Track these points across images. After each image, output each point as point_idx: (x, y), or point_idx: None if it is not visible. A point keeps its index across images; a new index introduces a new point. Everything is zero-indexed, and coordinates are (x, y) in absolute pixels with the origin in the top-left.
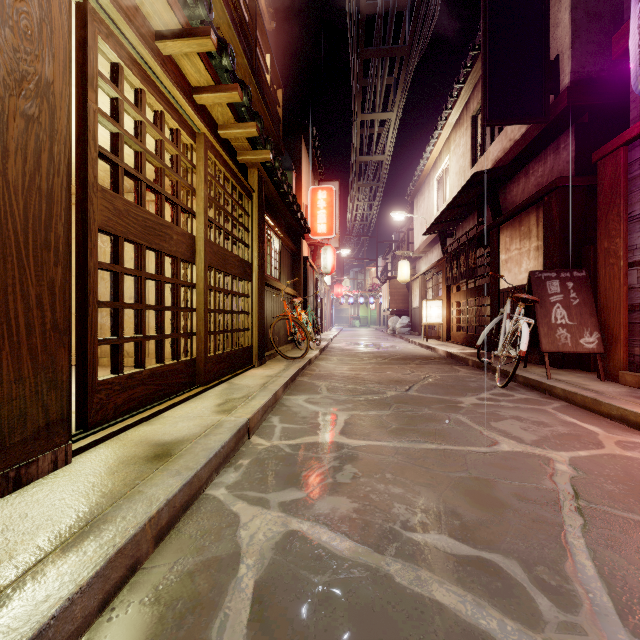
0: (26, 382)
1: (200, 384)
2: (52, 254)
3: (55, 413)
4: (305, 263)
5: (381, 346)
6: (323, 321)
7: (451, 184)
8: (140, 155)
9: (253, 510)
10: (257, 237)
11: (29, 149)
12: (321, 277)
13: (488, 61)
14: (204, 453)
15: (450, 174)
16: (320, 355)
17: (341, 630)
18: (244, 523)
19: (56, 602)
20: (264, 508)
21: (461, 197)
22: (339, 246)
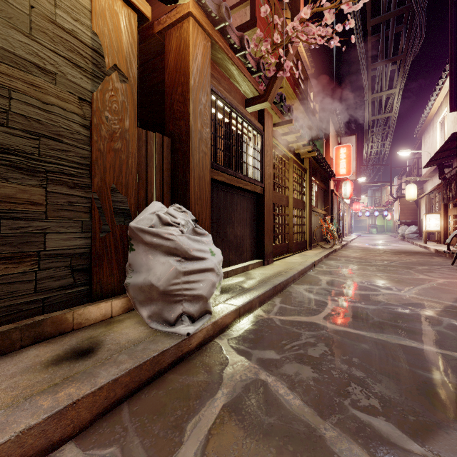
0: (268, 242)
1: (291, 252)
2: (271, 213)
3: (271, 250)
4: (331, 194)
5: (387, 246)
6: (344, 229)
7: (448, 129)
8: (277, 176)
9: (322, 276)
10: (308, 190)
11: (269, 190)
12: (342, 200)
13: (453, 73)
14: (305, 264)
15: (447, 121)
16: (341, 248)
17: (345, 286)
18: (320, 277)
19: (295, 272)
20: (325, 276)
21: (448, 145)
22: (356, 179)
